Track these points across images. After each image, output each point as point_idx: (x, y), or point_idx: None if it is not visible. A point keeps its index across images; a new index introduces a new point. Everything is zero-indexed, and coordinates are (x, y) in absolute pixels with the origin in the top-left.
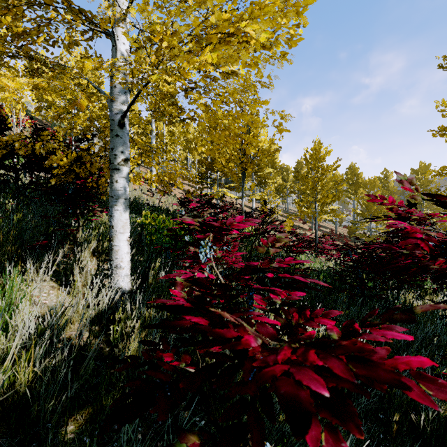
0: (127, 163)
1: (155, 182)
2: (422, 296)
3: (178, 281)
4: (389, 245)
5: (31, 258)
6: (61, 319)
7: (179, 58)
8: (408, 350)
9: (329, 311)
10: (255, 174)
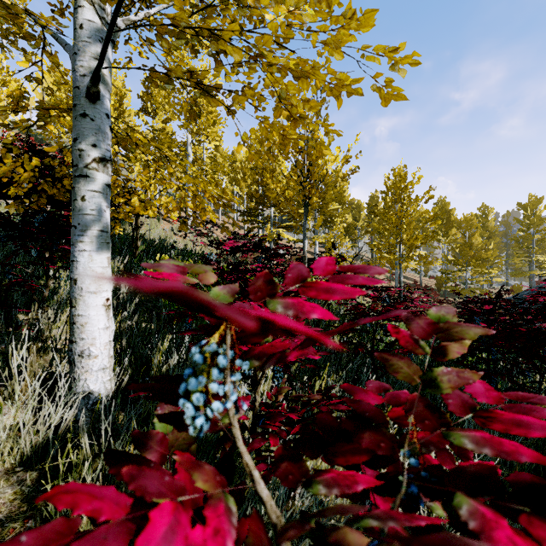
0: (104, 167)
1: (174, 212)
2: None
3: (155, 432)
4: None
5: None
6: None
7: None
8: None
9: None
10: (319, 211)
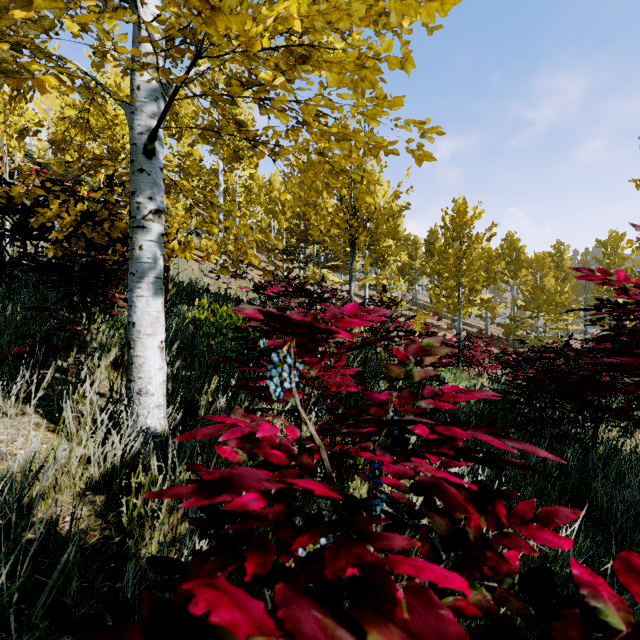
0: (159, 218)
1: (214, 255)
2: (628, 431)
3: None
4: (635, 359)
5: (9, 375)
6: (33, 488)
7: (240, 18)
8: (637, 535)
9: (549, 508)
10: (369, 249)
